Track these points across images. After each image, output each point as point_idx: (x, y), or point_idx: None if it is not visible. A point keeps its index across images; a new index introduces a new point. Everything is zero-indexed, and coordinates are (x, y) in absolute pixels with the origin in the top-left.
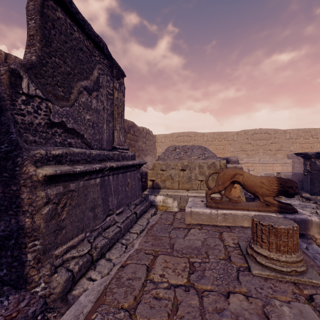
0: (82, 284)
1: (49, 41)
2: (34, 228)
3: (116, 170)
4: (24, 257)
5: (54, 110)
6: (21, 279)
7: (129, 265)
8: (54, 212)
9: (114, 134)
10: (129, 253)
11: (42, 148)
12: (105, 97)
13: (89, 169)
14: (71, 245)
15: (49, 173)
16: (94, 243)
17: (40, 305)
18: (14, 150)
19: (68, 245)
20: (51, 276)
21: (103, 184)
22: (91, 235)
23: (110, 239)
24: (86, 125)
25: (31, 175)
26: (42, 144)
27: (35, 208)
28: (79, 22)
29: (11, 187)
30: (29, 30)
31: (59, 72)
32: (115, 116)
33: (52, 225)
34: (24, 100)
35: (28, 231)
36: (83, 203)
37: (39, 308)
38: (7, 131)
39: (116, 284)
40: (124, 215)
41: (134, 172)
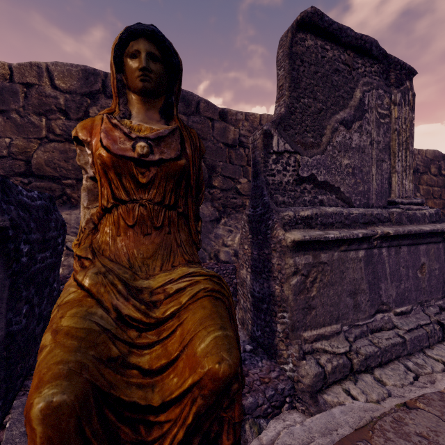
0: (336, 393)
1: (298, 82)
2: (283, 298)
3: (394, 240)
4: (274, 325)
5: (302, 162)
6: (271, 348)
7: (422, 412)
8: (302, 286)
9: (391, 180)
10: (421, 391)
11: (290, 209)
12: (374, 124)
13: (347, 236)
14: (322, 334)
15: (297, 238)
16: (354, 345)
17: (288, 386)
18: (266, 213)
19: (318, 331)
20: (299, 360)
21: (369, 260)
22: (350, 331)
23: (383, 350)
24: (342, 174)
25: (280, 240)
26: (290, 205)
27: (284, 276)
28: (332, 35)
29: (264, 250)
30: (278, 81)
31: (308, 115)
32: (393, 150)
33: (300, 300)
34: (274, 159)
35: (277, 299)
36: (338, 282)
37: (287, 389)
38: (261, 194)
39: (393, 428)
40: (412, 319)
41: (436, 245)
